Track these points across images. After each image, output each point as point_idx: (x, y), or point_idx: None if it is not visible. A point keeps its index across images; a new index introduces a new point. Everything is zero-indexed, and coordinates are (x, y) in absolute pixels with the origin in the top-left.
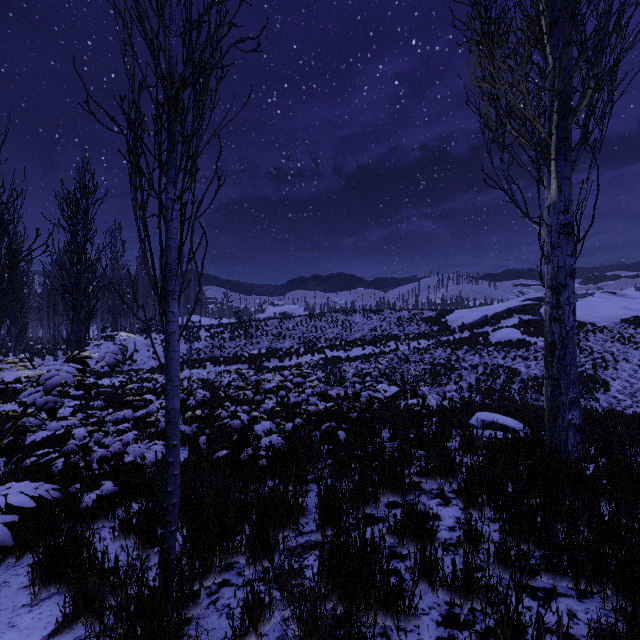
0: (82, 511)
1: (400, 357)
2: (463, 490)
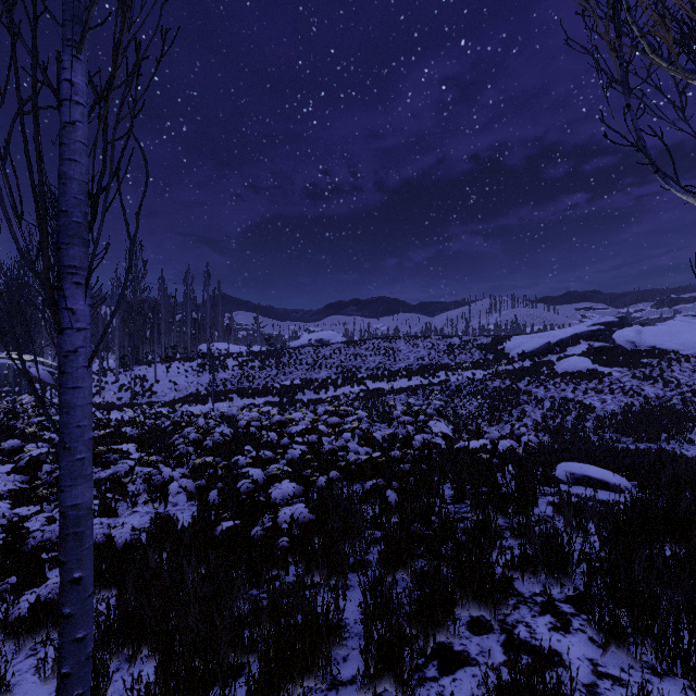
0: (10, 623)
1: (452, 389)
2: (583, 598)
